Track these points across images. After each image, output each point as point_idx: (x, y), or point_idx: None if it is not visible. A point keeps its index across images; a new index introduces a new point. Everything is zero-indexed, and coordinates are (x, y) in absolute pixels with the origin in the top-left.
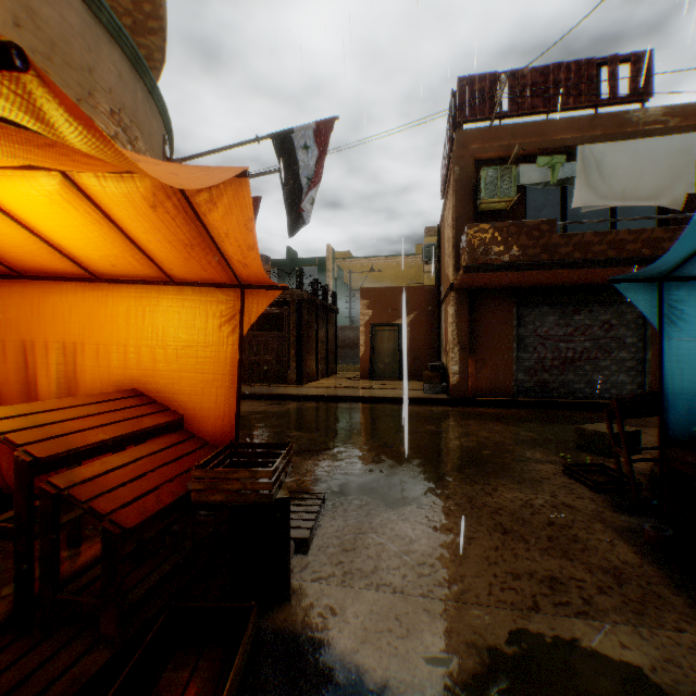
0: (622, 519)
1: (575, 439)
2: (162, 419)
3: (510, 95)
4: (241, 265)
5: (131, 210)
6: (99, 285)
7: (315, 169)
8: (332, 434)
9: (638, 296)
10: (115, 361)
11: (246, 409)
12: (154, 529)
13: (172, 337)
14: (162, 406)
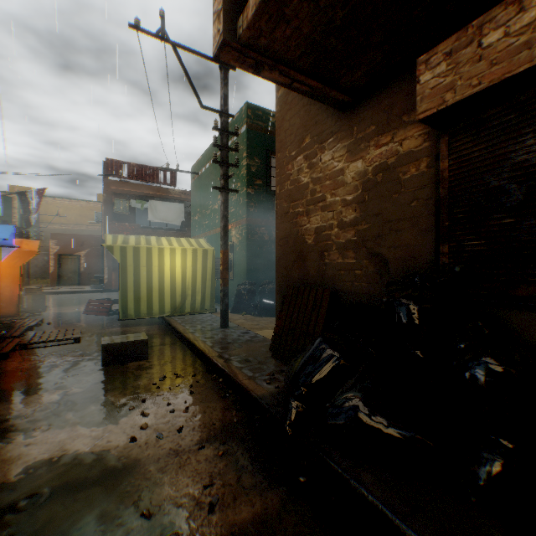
0: None
1: None
2: None
3: (128, 171)
4: None
5: None
6: None
7: (39, 206)
8: None
9: None
10: None
11: None
12: None
13: None
14: None
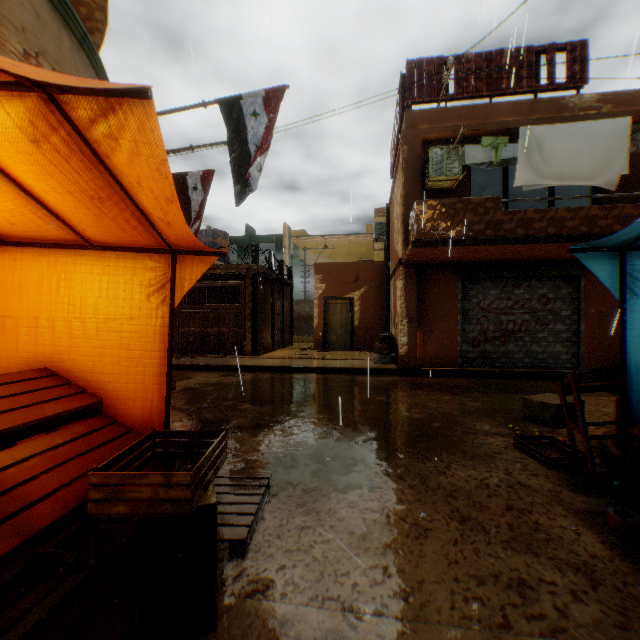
0: (581, 499)
1: (522, 410)
2: (73, 404)
3: (456, 78)
4: (165, 225)
5: (8, 146)
6: (6, 249)
7: (265, 137)
8: (283, 407)
9: (600, 266)
10: (25, 336)
11: (199, 381)
12: (59, 536)
13: (92, 309)
14: (77, 388)
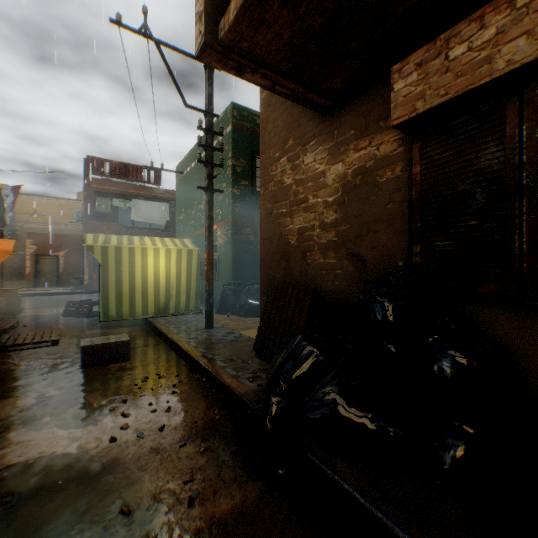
0: None
1: None
2: None
3: (111, 169)
4: None
5: None
6: None
7: (14, 204)
8: None
9: None
10: None
11: None
12: None
13: None
14: None
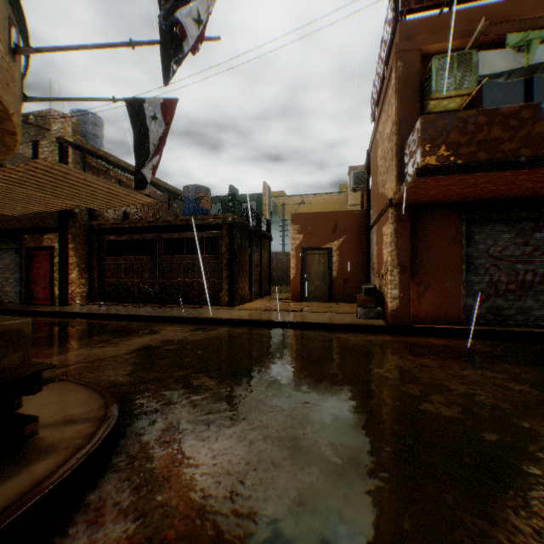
0: None
1: None
2: None
3: None
4: None
5: None
6: None
7: None
8: (249, 383)
9: None
10: None
11: (164, 336)
12: None
13: None
14: None
